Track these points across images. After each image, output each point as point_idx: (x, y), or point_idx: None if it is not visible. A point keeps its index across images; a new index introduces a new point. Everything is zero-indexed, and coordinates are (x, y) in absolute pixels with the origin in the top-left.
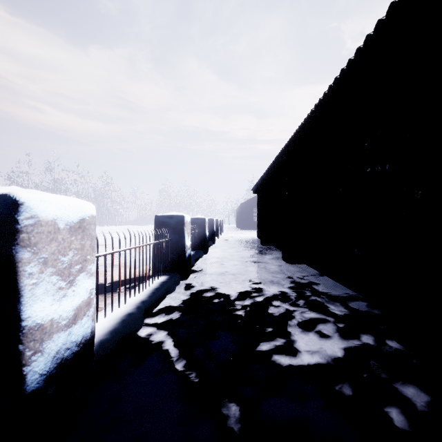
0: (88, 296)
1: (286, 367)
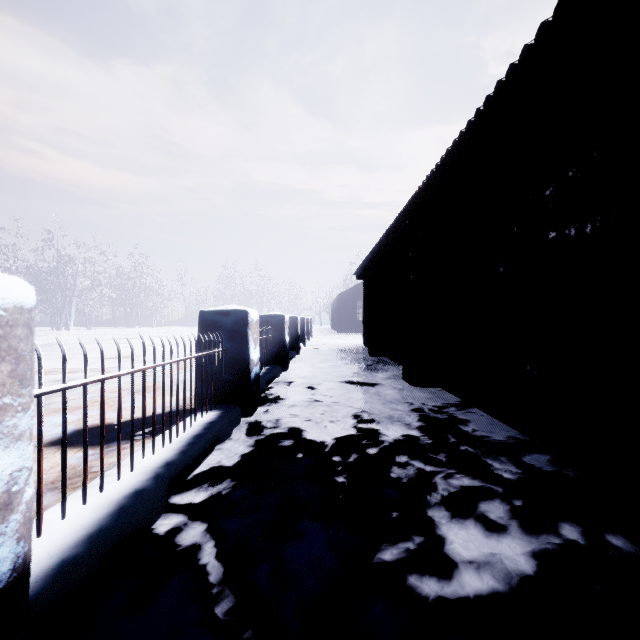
0: (3, 490)
1: (434, 605)
